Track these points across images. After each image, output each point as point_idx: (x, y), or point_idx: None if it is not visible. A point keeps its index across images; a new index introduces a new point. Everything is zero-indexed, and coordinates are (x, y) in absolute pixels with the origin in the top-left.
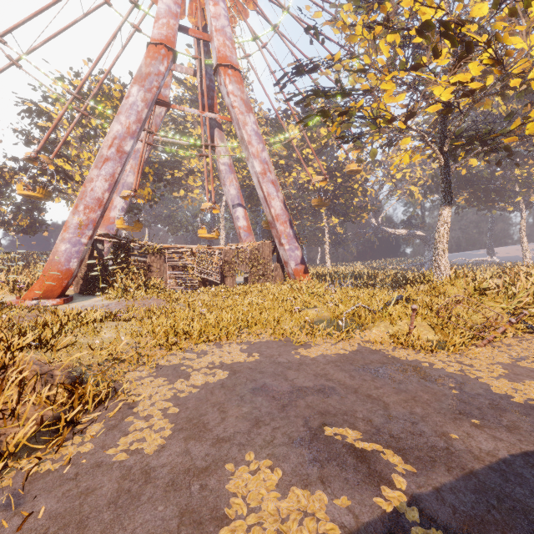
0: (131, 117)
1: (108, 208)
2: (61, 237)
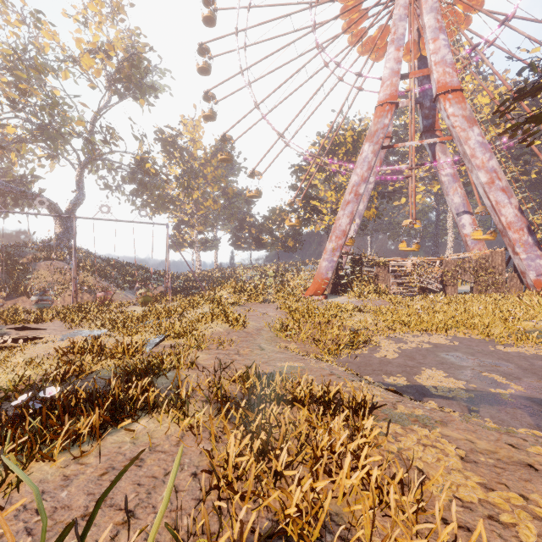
0: (364, 168)
1: None
2: (322, 257)
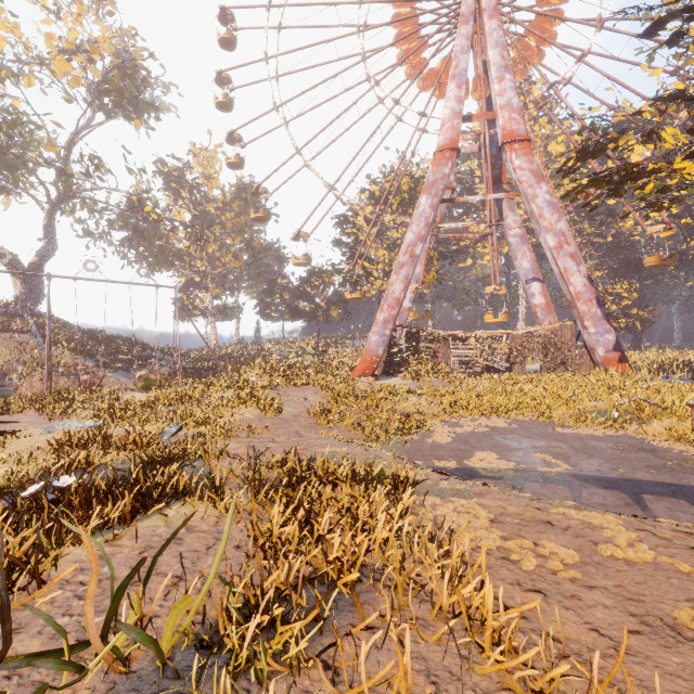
0: (420, 224)
1: None
2: (372, 331)
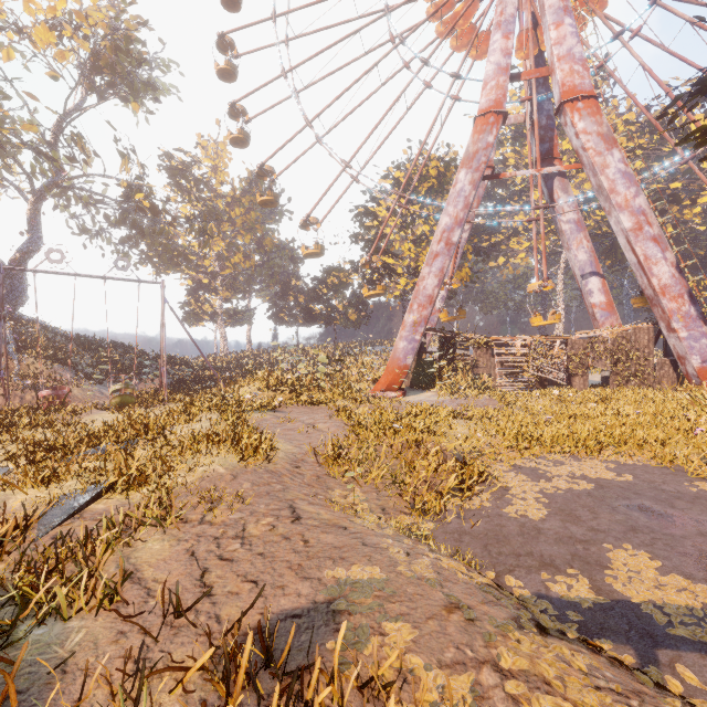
0: (458, 205)
1: None
2: (399, 335)
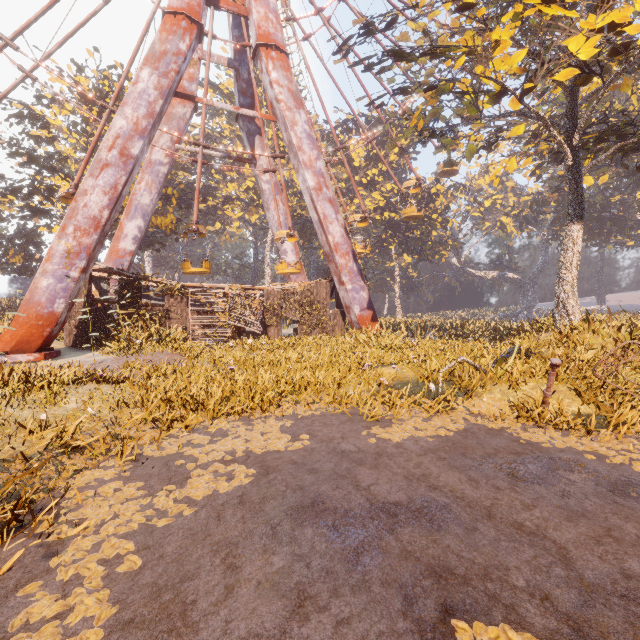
0: (140, 109)
1: (116, 237)
2: (42, 269)
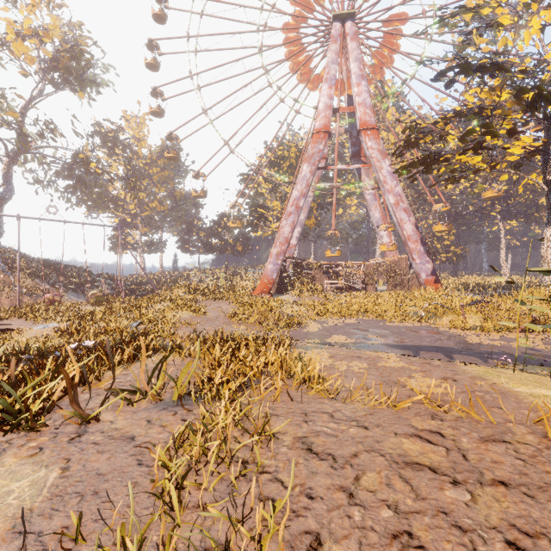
0: (303, 185)
1: None
2: (268, 261)
